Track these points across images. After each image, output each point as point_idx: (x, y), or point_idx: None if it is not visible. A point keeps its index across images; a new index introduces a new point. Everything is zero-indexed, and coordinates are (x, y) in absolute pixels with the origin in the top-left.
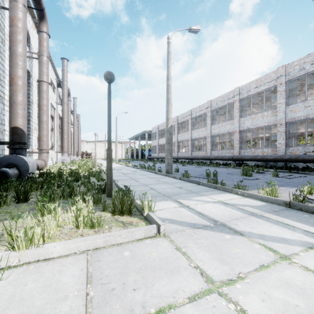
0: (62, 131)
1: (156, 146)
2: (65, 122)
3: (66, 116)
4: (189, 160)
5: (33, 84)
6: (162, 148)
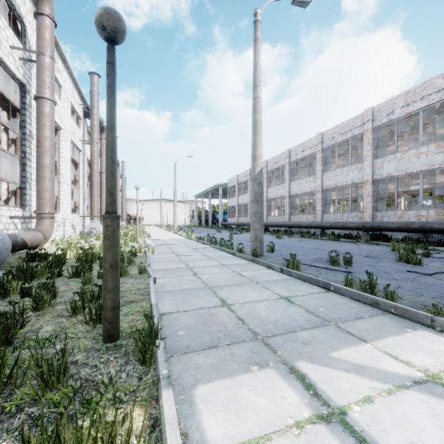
0: (91, 184)
1: (234, 207)
2: (95, 171)
3: (96, 161)
4: (286, 228)
5: (33, 106)
6: (244, 210)
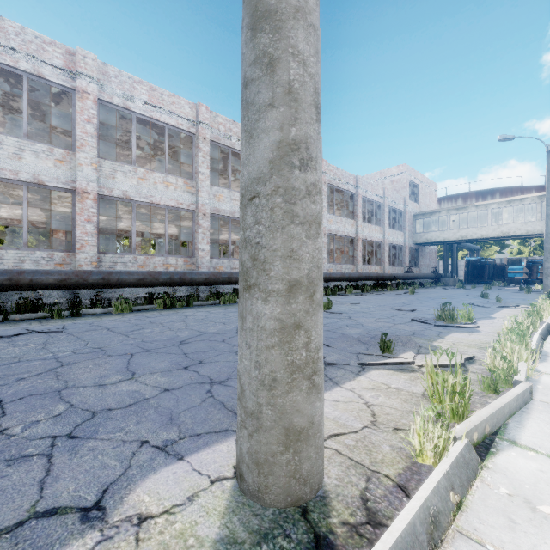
0: None
1: None
2: None
3: None
4: None
5: None
6: None
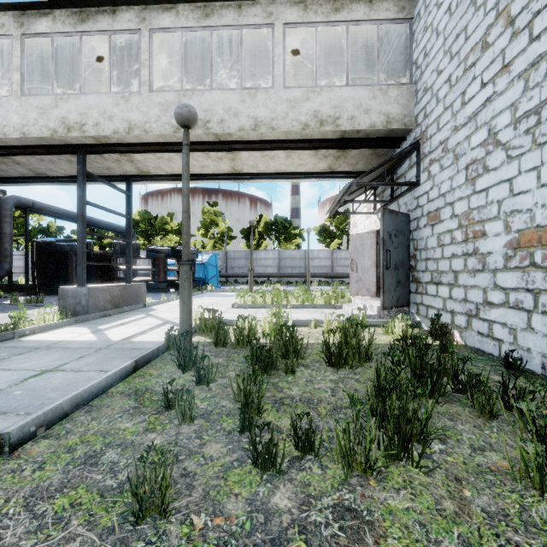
0: None
1: None
2: None
3: None
4: None
5: None
6: None
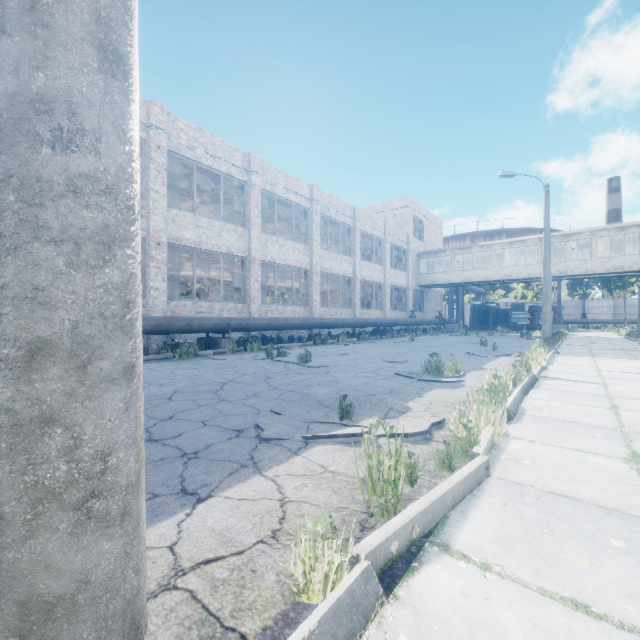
0: None
1: None
2: None
3: None
4: (255, 333)
5: None
6: None
